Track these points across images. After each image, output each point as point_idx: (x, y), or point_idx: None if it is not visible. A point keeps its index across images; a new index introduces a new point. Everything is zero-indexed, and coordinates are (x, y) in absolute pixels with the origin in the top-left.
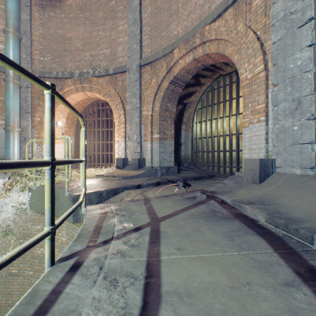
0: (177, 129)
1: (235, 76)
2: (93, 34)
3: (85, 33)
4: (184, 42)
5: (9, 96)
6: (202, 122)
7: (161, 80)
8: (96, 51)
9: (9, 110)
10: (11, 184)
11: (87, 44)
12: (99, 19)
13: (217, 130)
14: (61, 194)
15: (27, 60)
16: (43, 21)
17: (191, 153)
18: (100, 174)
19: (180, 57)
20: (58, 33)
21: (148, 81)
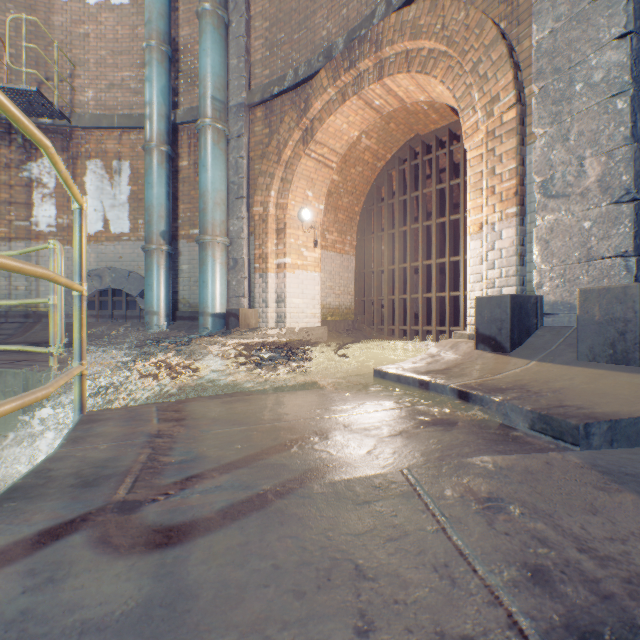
0: None
1: None
2: None
3: None
4: None
5: (203, 163)
6: None
7: None
8: None
9: (204, 196)
10: (124, 380)
11: None
12: None
13: None
14: None
15: (240, 70)
16: None
17: None
18: (396, 368)
19: None
20: None
21: None
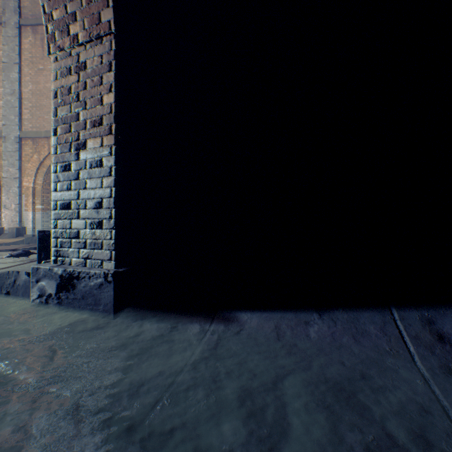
0: None
1: None
2: None
3: None
4: None
5: None
6: None
7: (44, 158)
8: None
9: None
10: None
11: None
12: None
13: None
14: None
15: None
16: None
17: None
18: None
19: None
20: None
21: (31, 154)
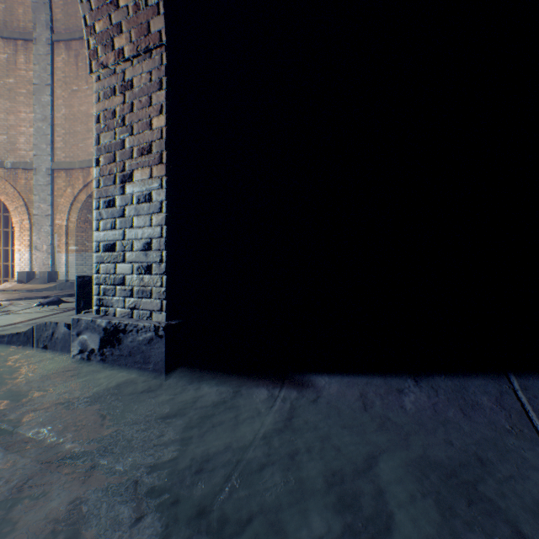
0: None
1: None
2: None
3: None
4: None
5: None
6: None
7: (78, 192)
8: None
9: None
10: None
11: None
12: None
13: None
14: None
15: None
16: None
17: None
18: None
19: None
20: None
21: (64, 188)
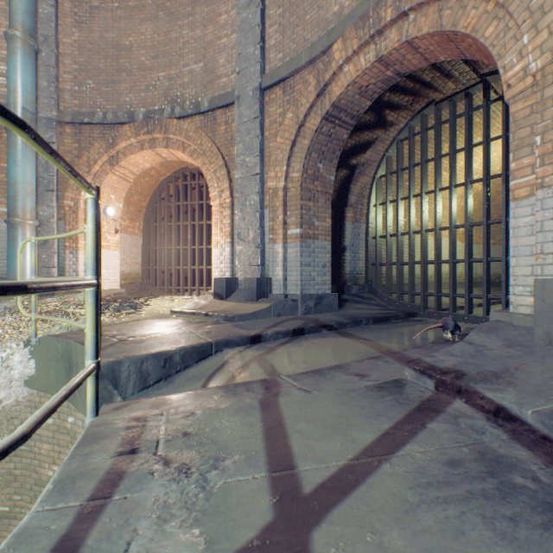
0: (338, 217)
1: (464, 102)
2: (170, 36)
3: (156, 36)
4: (355, 23)
5: (14, 159)
6: (389, 204)
7: (304, 113)
8: (177, 69)
9: (15, 186)
10: None
11: (160, 56)
12: (183, 6)
13: (423, 219)
14: (80, 358)
15: (50, 92)
16: (80, 18)
17: (365, 267)
18: (181, 309)
19: (346, 58)
20: (107, 39)
21: (278, 119)
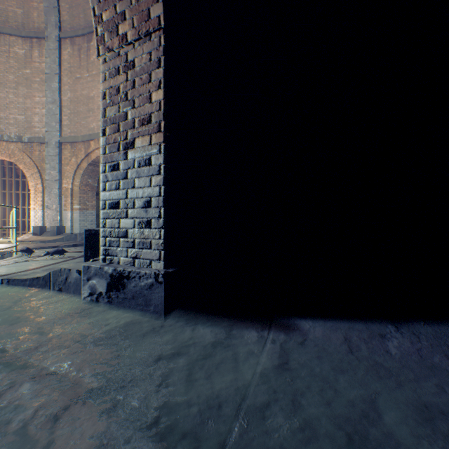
0: None
1: None
2: (1, 95)
3: None
4: (98, 139)
5: None
6: None
7: (80, 161)
8: (6, 114)
9: None
10: None
11: None
12: (11, 82)
13: None
14: None
15: None
16: None
17: None
18: None
19: (96, 148)
20: None
21: (69, 158)
